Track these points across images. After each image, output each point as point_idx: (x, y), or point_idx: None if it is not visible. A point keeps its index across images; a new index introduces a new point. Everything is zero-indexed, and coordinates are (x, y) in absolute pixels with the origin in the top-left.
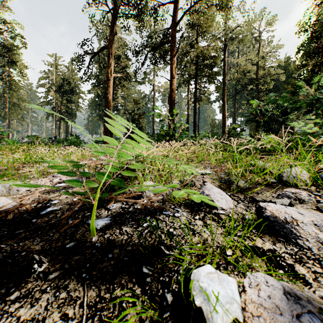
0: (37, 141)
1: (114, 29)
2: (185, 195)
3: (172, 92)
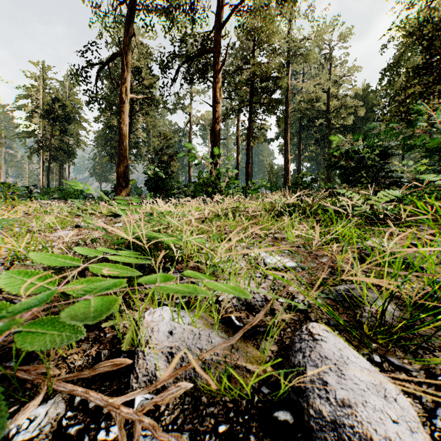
0: (9, 191)
1: (131, 28)
2: None
3: (216, 123)
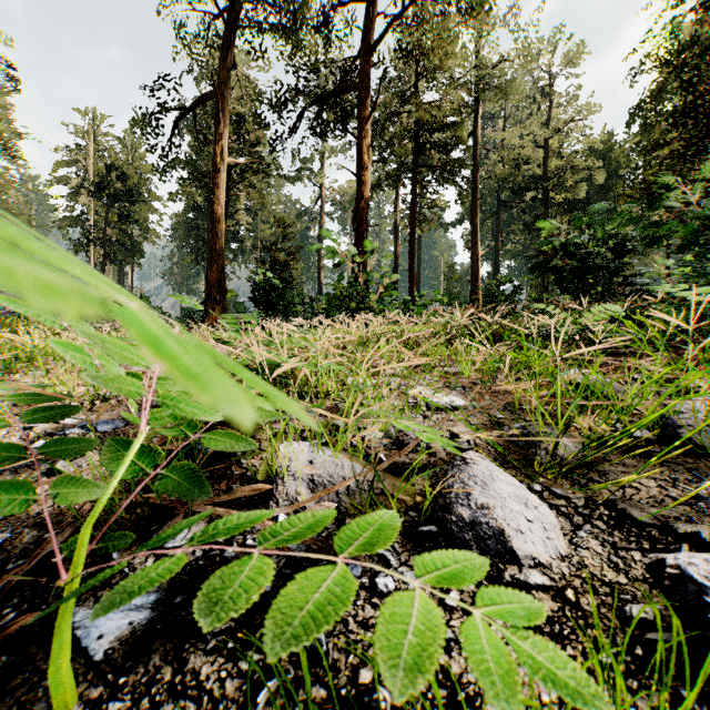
0: None
1: (230, 54)
2: (438, 620)
3: (361, 201)
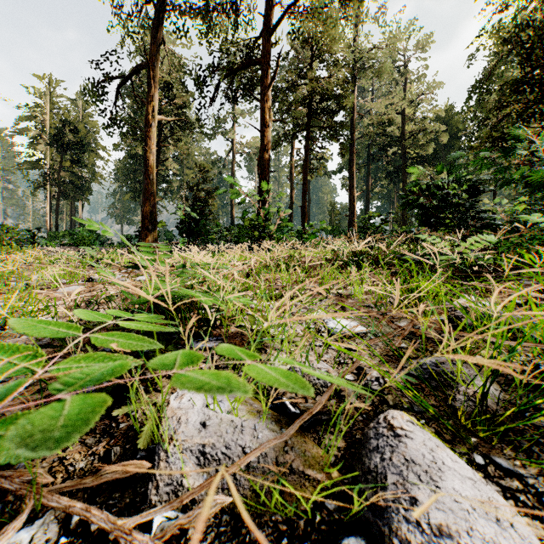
0: (7, 236)
1: (160, 33)
2: None
3: (264, 152)
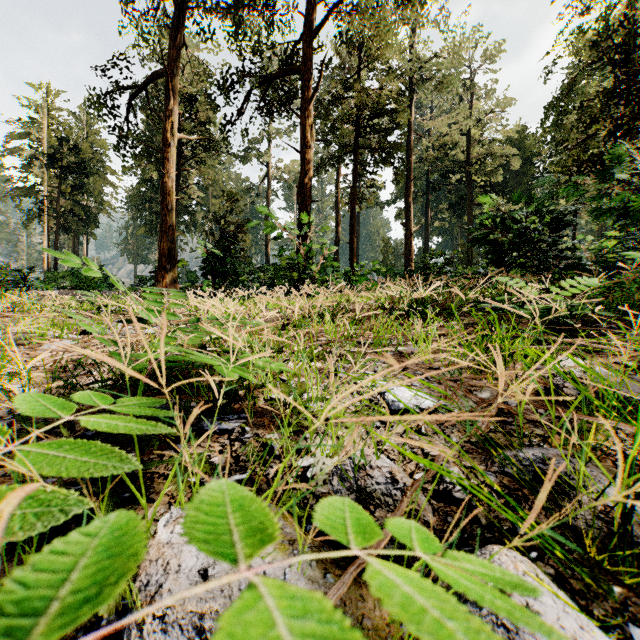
0: None
1: (180, 35)
2: None
3: (305, 178)
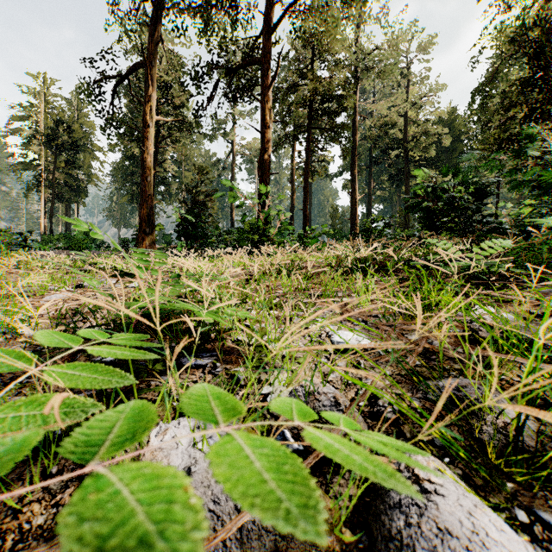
0: None
1: (158, 31)
2: None
3: (265, 154)
